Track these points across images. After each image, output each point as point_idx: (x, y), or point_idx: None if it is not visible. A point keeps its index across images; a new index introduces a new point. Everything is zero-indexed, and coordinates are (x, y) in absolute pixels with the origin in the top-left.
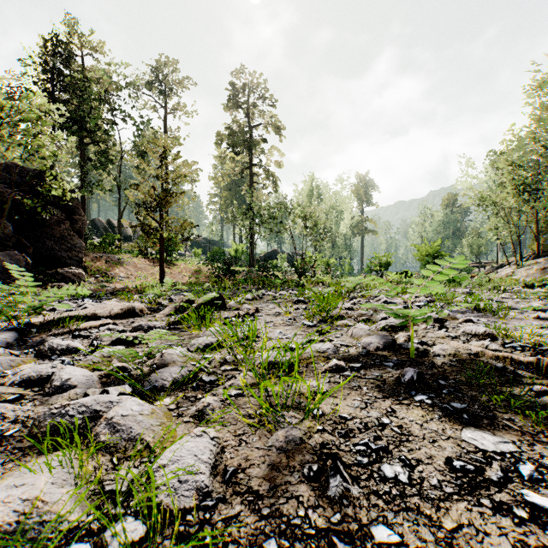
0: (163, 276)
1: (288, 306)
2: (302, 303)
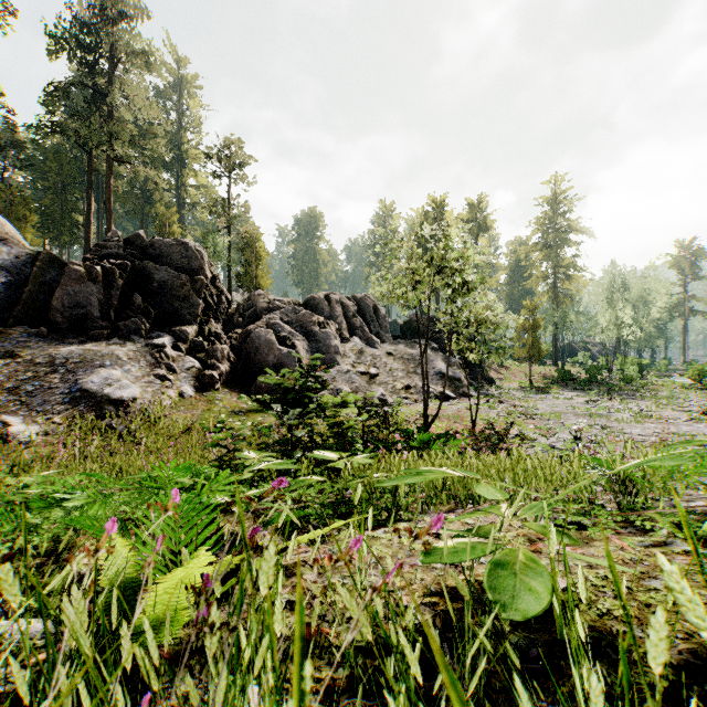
0: (531, 380)
1: (643, 401)
2: (646, 400)
